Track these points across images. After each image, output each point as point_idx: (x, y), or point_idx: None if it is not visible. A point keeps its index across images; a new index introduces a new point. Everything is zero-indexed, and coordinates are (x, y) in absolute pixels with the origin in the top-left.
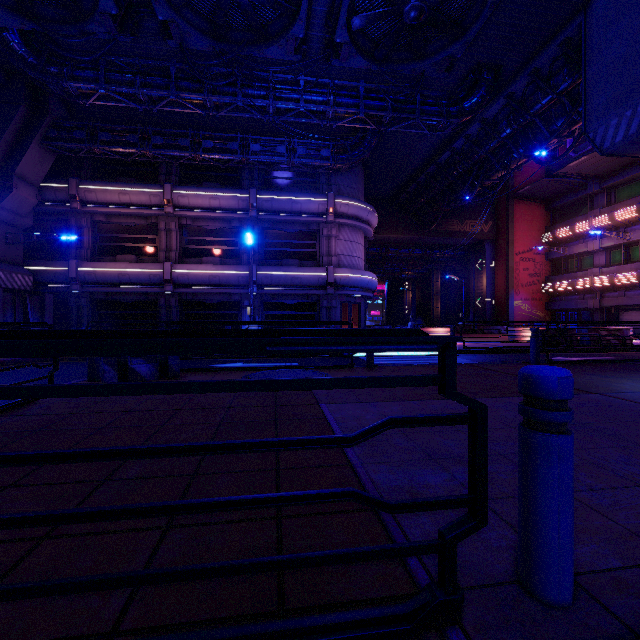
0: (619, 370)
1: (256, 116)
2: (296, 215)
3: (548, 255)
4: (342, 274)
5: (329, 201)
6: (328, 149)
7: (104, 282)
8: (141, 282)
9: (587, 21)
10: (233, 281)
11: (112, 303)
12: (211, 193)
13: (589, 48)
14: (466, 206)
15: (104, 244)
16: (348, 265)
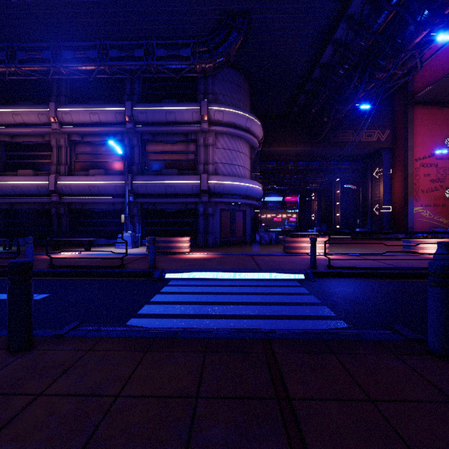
0: None
1: None
2: (172, 125)
3: None
4: (216, 181)
5: (202, 108)
6: (188, 47)
7: (3, 194)
8: (33, 193)
9: None
10: (111, 191)
11: (17, 212)
12: (91, 108)
13: None
14: (362, 117)
15: (10, 161)
16: (227, 173)
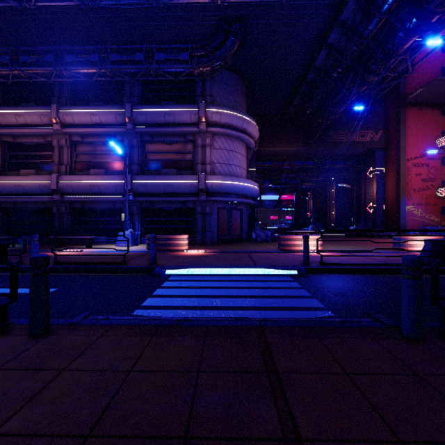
0: None
1: (73, 2)
2: (170, 126)
3: (444, 159)
4: (214, 181)
5: (200, 110)
6: (186, 52)
7: (6, 193)
8: (35, 192)
9: None
10: (112, 190)
11: (19, 211)
12: (92, 110)
13: None
14: (355, 118)
15: (12, 161)
16: (224, 173)
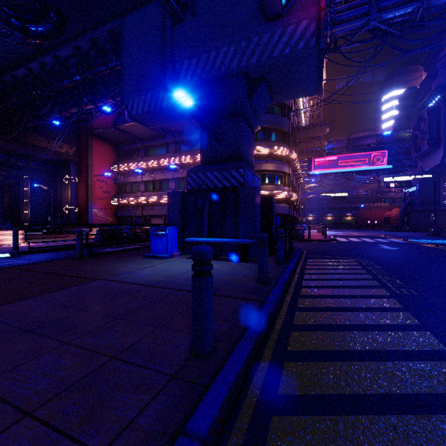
0: (132, 255)
1: None
2: None
3: (115, 180)
4: None
5: None
6: None
7: None
8: None
9: (123, 26)
10: None
11: None
12: None
13: (124, 45)
14: (53, 128)
15: None
16: None
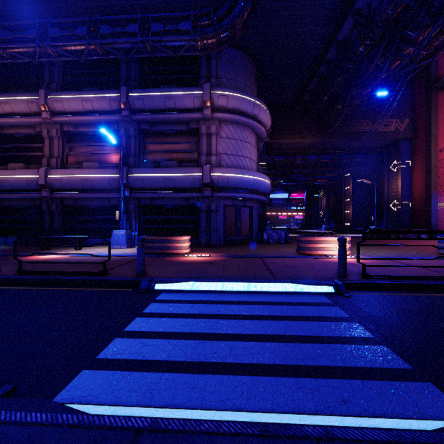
0: None
1: None
2: (171, 112)
3: None
4: (220, 174)
5: (204, 93)
6: (188, 20)
7: None
8: (22, 188)
9: None
10: (105, 185)
11: (7, 209)
12: (83, 95)
13: None
14: (378, 105)
15: (0, 154)
16: (232, 165)
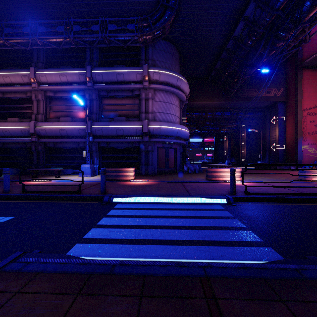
0: None
1: None
2: (121, 84)
3: None
4: (154, 126)
5: (144, 71)
6: (133, 23)
7: None
8: (18, 135)
9: None
10: (76, 133)
11: (7, 149)
12: (61, 71)
13: None
14: (262, 78)
15: (2, 111)
16: (162, 120)
